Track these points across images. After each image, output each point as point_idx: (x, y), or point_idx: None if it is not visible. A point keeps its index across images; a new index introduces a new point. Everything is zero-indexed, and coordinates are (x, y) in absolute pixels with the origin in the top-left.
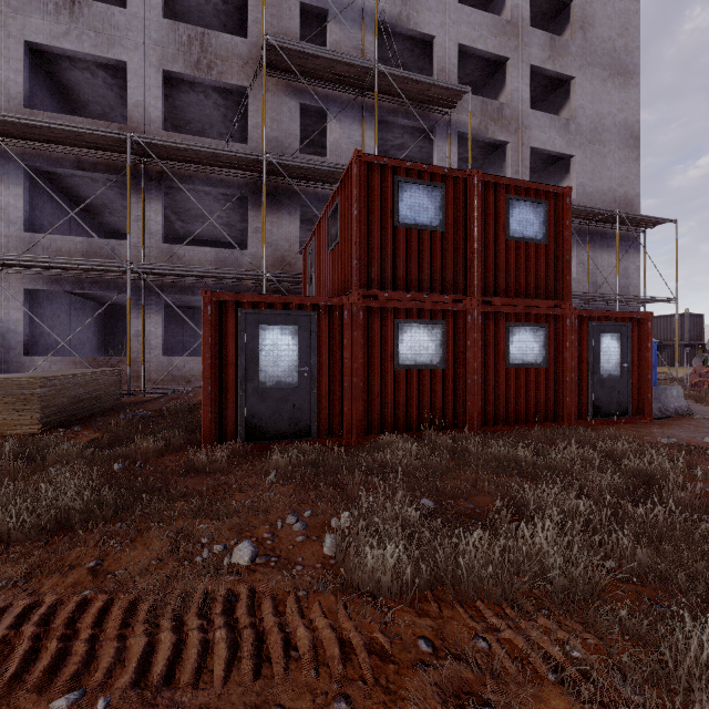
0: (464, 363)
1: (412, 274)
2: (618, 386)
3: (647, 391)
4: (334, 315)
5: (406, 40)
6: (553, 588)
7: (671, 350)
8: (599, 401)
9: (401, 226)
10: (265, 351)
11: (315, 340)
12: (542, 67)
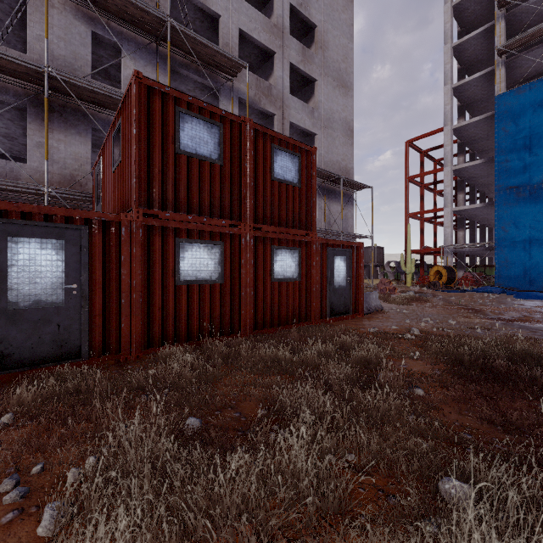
0: (239, 279)
1: (193, 198)
2: (345, 293)
3: (360, 296)
4: (110, 231)
5: (197, 10)
6: (307, 514)
7: (368, 269)
8: (334, 304)
9: (183, 153)
10: (17, 267)
11: (86, 256)
12: (297, 66)
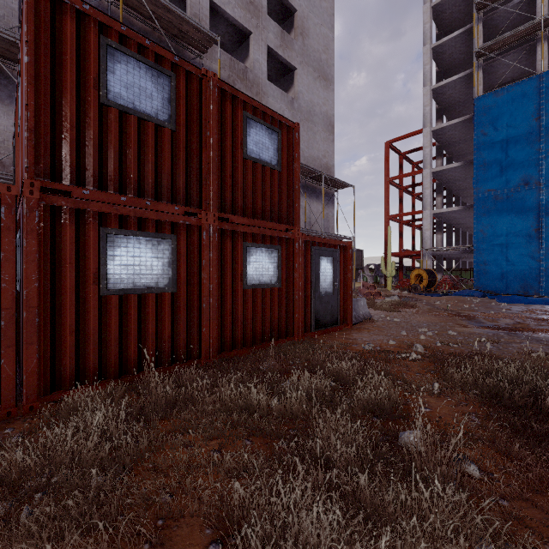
0: (199, 285)
1: (130, 172)
2: (332, 300)
3: (349, 304)
4: None
5: None
6: None
7: None
8: (319, 315)
9: (112, 105)
10: None
11: None
12: (276, 50)
